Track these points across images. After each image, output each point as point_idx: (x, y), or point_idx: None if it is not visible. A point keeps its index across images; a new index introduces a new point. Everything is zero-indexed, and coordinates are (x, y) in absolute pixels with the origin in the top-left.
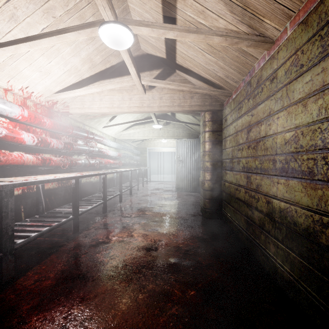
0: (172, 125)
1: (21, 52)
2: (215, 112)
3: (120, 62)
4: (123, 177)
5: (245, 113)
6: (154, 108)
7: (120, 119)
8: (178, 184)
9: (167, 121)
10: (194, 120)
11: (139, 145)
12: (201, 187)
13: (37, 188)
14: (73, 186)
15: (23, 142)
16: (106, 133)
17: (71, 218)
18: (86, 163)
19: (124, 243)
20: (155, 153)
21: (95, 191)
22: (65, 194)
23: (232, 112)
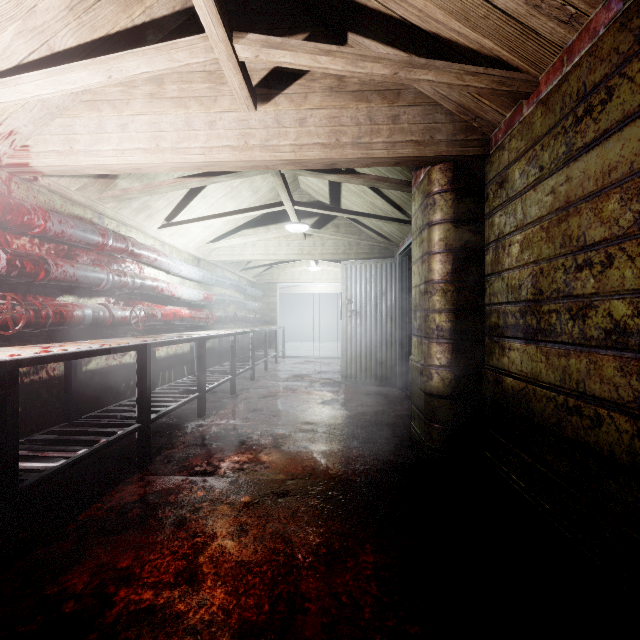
0: (334, 228)
1: None
2: (464, 164)
3: (178, 14)
4: (218, 350)
5: (631, 117)
6: (283, 152)
7: (204, 208)
8: (346, 367)
9: (320, 211)
10: (388, 209)
11: (260, 278)
12: (417, 385)
13: None
14: None
15: None
16: (170, 243)
17: None
18: (100, 317)
19: (151, 632)
20: (296, 297)
21: None
22: (28, 405)
23: (535, 145)
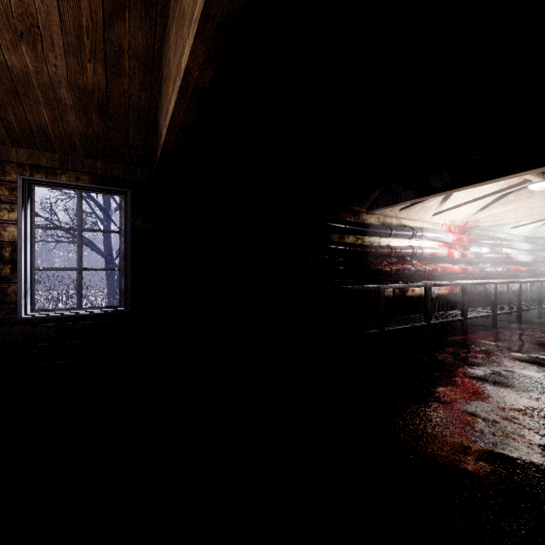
0: None
1: (459, 201)
2: None
3: None
4: (542, 291)
5: None
6: None
7: None
8: None
9: None
10: None
11: None
12: None
13: (460, 290)
14: (492, 290)
15: (454, 257)
16: (513, 233)
17: (491, 314)
18: (493, 271)
19: None
20: None
21: (500, 303)
22: (472, 300)
23: None
